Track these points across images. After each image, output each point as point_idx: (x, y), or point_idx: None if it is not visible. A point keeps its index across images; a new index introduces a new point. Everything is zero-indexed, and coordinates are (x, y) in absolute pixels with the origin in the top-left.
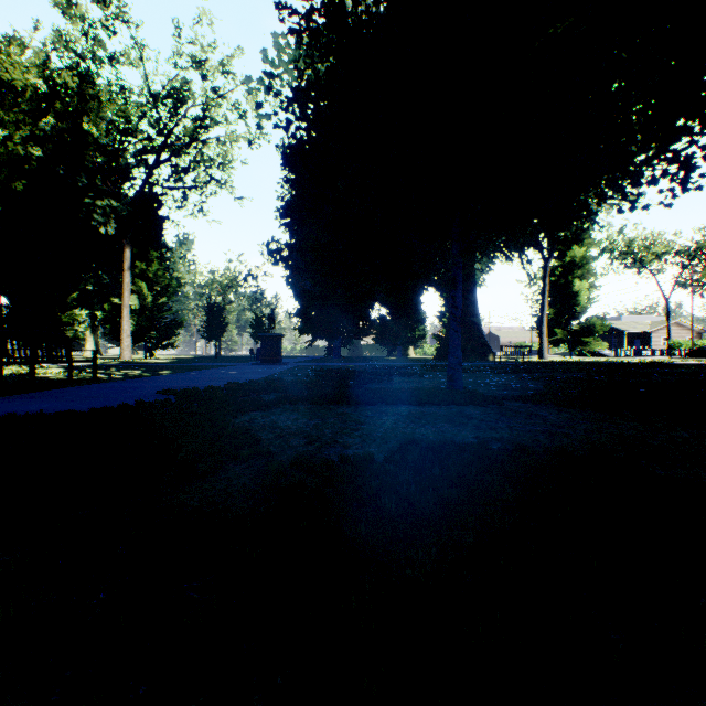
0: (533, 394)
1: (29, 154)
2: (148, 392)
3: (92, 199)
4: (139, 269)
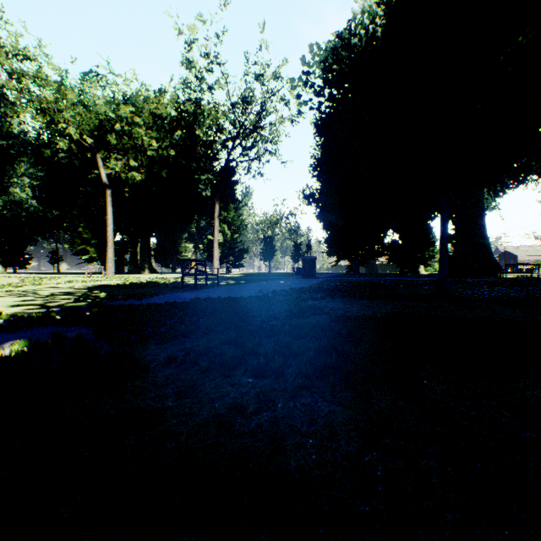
0: (503, 299)
1: (168, 155)
2: (251, 291)
3: (198, 175)
4: (223, 217)
